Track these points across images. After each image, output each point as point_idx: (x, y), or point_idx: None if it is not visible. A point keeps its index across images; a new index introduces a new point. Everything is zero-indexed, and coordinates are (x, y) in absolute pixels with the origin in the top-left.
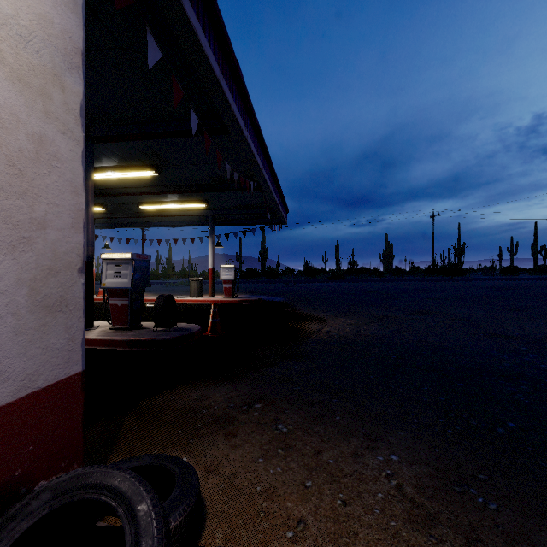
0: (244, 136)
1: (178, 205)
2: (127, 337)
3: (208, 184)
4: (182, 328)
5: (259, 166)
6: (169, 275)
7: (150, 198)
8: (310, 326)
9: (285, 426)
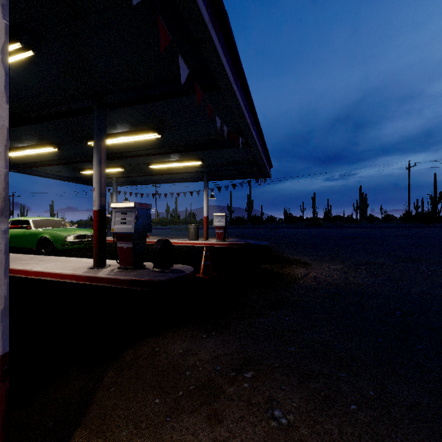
0: (232, 90)
1: (178, 164)
2: (129, 276)
3: (203, 143)
4: (177, 269)
5: (247, 121)
6: (175, 222)
7: (157, 159)
8: (296, 270)
9: (283, 413)
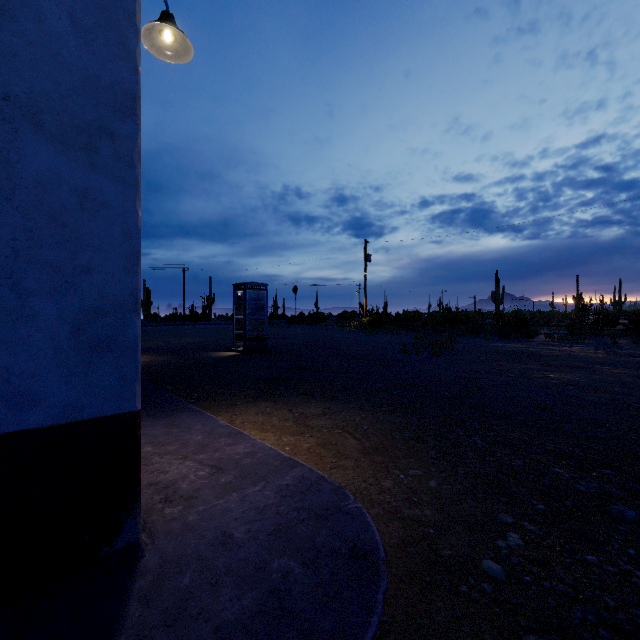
0: None
1: None
2: None
3: None
4: None
5: None
6: None
7: None
8: None
9: None
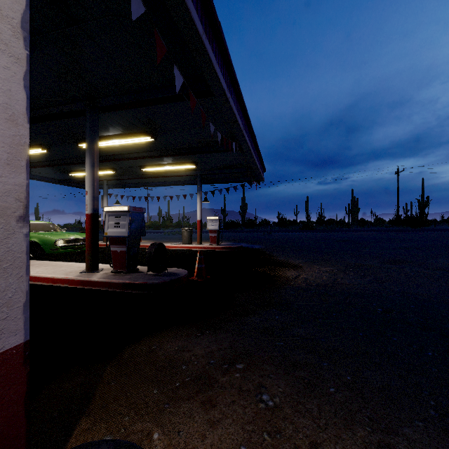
0: (226, 97)
1: (172, 167)
2: (124, 280)
3: (196, 147)
4: (171, 273)
5: (240, 127)
6: (167, 226)
7: (150, 162)
8: (287, 272)
9: (270, 397)
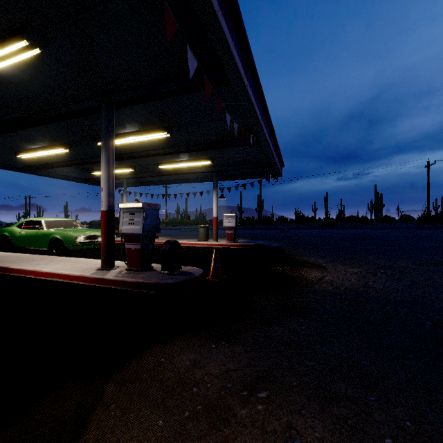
0: (243, 84)
1: (188, 164)
2: (137, 279)
3: (212, 142)
4: (186, 272)
5: (258, 118)
6: (185, 223)
7: (166, 159)
8: (310, 273)
9: None
